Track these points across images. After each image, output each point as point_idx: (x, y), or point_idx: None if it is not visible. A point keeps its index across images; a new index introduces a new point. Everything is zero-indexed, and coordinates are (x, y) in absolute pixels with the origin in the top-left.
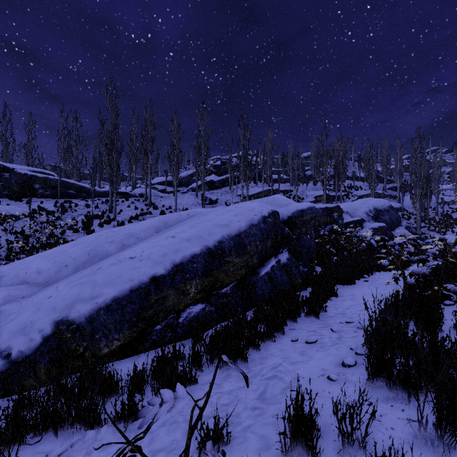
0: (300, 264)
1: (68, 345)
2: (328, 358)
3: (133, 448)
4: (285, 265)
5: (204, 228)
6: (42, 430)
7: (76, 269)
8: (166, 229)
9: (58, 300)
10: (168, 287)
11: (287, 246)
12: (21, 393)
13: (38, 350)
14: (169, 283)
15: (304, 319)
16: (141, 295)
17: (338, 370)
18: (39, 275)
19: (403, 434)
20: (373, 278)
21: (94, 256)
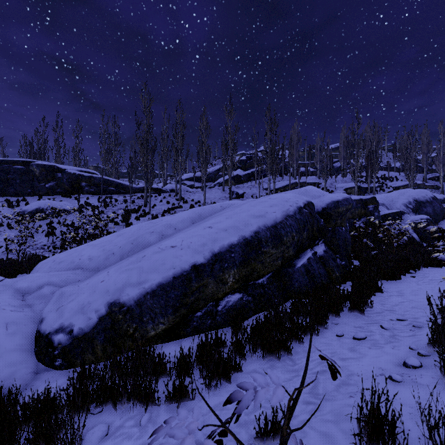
0: (337, 257)
1: (120, 325)
2: (385, 356)
3: (229, 433)
4: (322, 258)
5: (240, 219)
6: (103, 402)
7: (122, 257)
8: (201, 220)
9: (110, 284)
10: (208, 275)
11: (323, 238)
12: (83, 366)
13: (95, 329)
14: (209, 271)
15: (347, 314)
16: (183, 282)
17: (400, 371)
18: (91, 261)
19: None
20: (420, 273)
21: (137, 245)
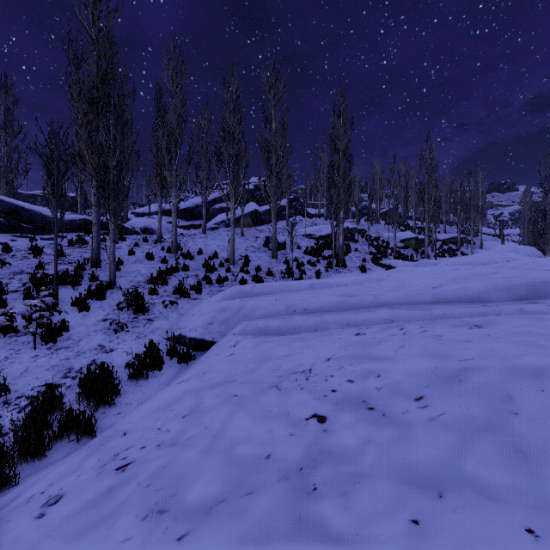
0: None
1: None
2: None
3: None
4: None
5: None
6: None
7: None
8: None
9: None
10: None
11: None
12: None
13: None
14: None
15: None
16: None
17: None
18: None
19: None
20: None
21: None
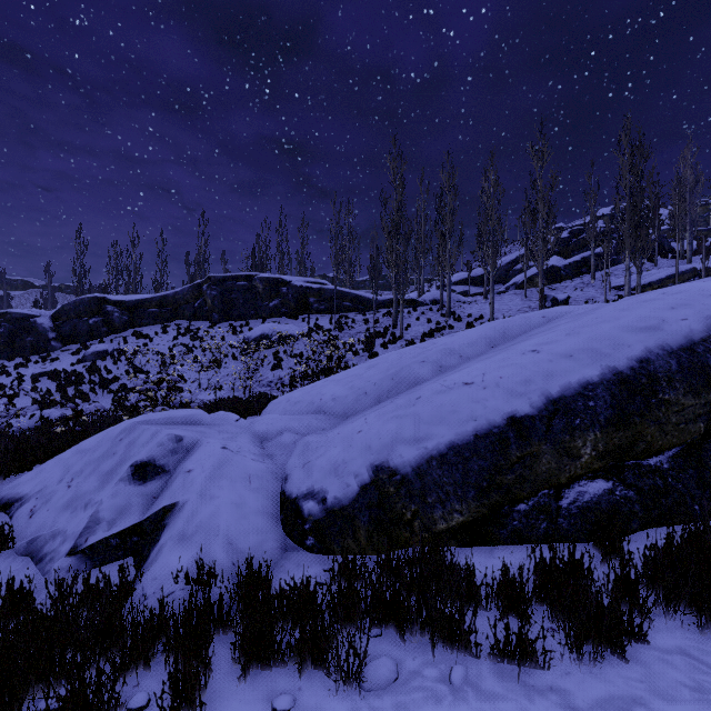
0: None
1: (391, 503)
2: None
3: None
4: None
5: (599, 335)
6: (381, 621)
7: (379, 399)
8: (508, 342)
9: (371, 436)
10: (540, 438)
11: None
12: (346, 555)
13: (355, 502)
14: (542, 430)
15: None
16: (492, 446)
17: None
18: (336, 403)
19: None
20: None
21: (400, 382)
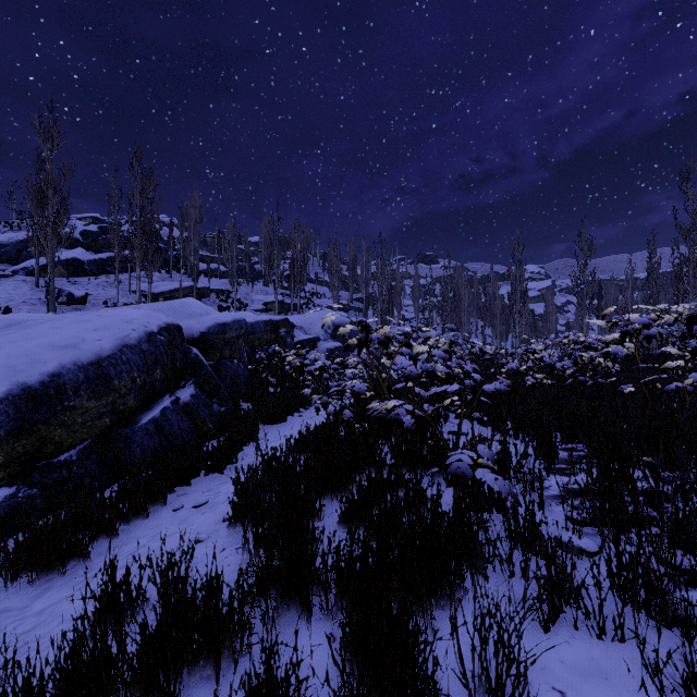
0: (215, 402)
1: None
2: (212, 518)
3: None
4: (189, 406)
5: (20, 352)
6: None
7: None
8: None
9: None
10: None
11: (194, 377)
12: None
13: None
14: None
15: (204, 478)
16: None
17: (215, 529)
18: None
19: (236, 566)
20: (310, 411)
21: None
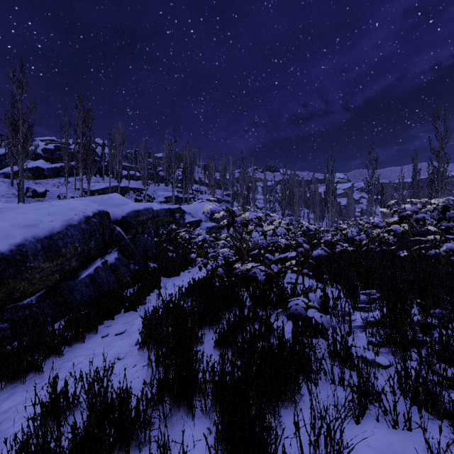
0: (132, 263)
1: None
2: (128, 342)
3: None
4: (114, 265)
5: None
6: None
7: None
8: None
9: None
10: None
11: (117, 246)
12: None
13: None
14: None
15: (123, 314)
16: None
17: (130, 350)
18: None
19: (143, 377)
20: (195, 269)
21: None
